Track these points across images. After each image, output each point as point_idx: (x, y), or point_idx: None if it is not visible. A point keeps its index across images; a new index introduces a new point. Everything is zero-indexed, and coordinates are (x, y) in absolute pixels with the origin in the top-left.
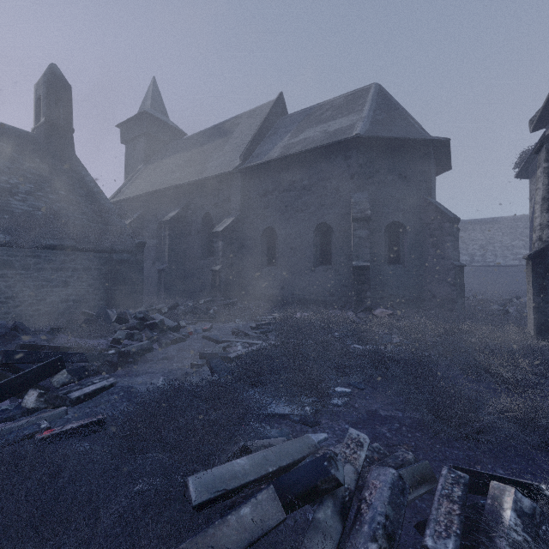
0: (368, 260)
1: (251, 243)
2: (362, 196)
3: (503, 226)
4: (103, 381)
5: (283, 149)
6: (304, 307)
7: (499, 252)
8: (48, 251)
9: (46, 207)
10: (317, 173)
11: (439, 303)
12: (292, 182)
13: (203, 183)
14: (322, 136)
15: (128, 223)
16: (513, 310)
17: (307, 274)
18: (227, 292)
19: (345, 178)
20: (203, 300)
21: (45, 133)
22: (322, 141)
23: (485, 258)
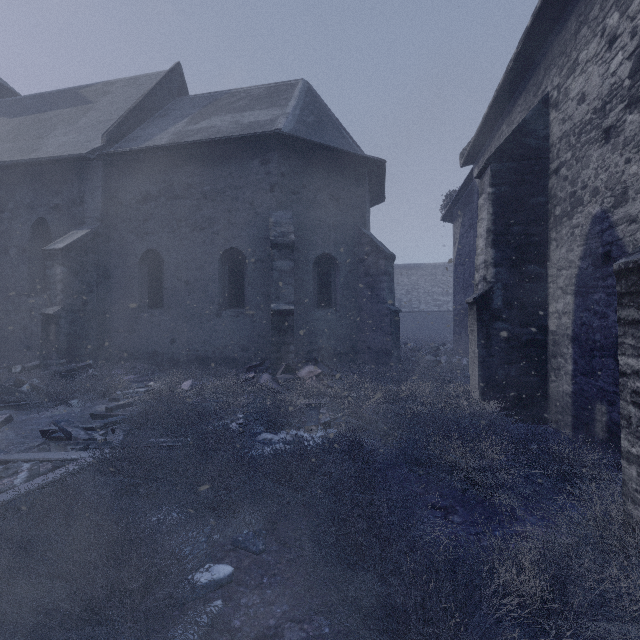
0: (292, 302)
1: (122, 272)
2: (285, 216)
3: (426, 273)
4: None
5: (174, 136)
6: (205, 368)
7: (423, 298)
8: None
9: None
10: (225, 177)
11: (375, 355)
12: (187, 185)
13: (33, 168)
14: (232, 127)
15: None
16: (444, 360)
17: (210, 321)
18: (74, 349)
19: (263, 189)
20: (20, 366)
21: None
22: (231, 133)
23: (411, 304)
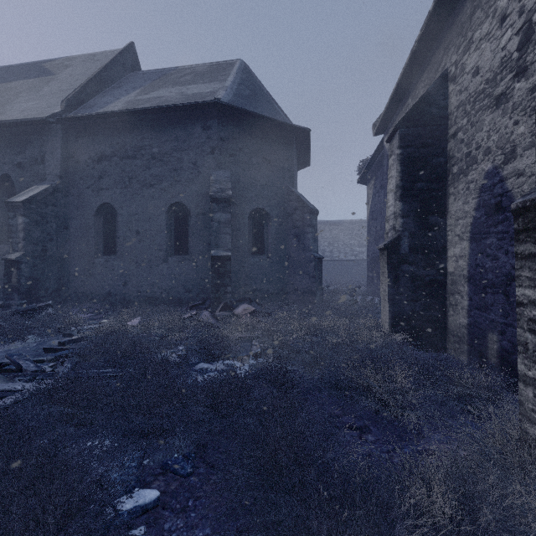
0: (229, 249)
1: (80, 223)
2: (224, 175)
3: (344, 228)
4: None
5: (127, 104)
6: (153, 307)
7: (342, 249)
8: None
9: None
10: (171, 141)
11: (301, 295)
12: (137, 147)
13: None
14: (177, 98)
15: None
16: (359, 299)
17: (158, 266)
18: (35, 291)
19: (204, 151)
20: None
21: None
22: (177, 102)
23: (332, 254)
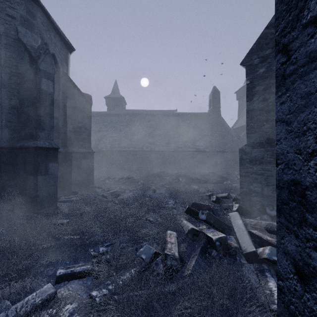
0: None
1: None
2: None
3: None
4: (237, 184)
5: None
6: None
7: None
8: (216, 153)
9: (215, 139)
10: None
11: None
12: None
13: None
14: None
15: (239, 137)
16: None
17: None
18: None
19: None
20: None
21: (212, 112)
22: None
23: None
